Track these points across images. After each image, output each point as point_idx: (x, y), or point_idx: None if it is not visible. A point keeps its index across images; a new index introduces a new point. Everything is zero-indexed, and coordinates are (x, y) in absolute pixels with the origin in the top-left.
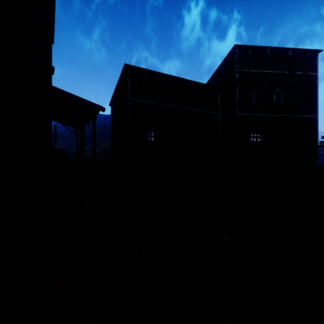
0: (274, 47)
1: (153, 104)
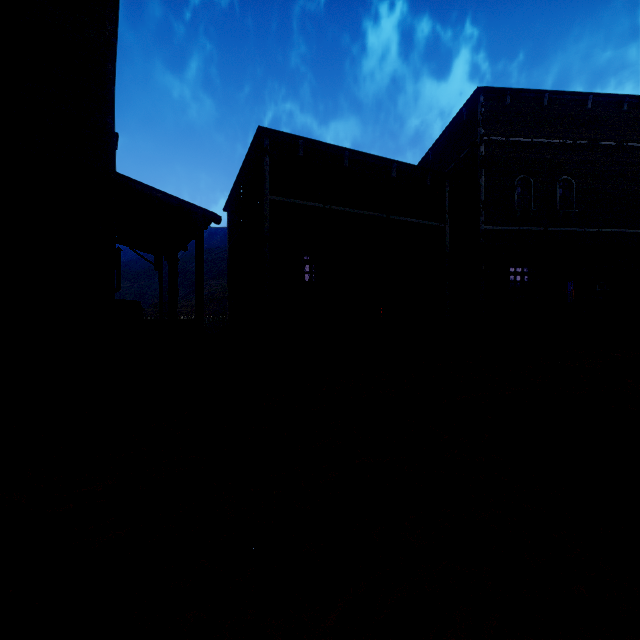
0: (557, 92)
1: (316, 207)
